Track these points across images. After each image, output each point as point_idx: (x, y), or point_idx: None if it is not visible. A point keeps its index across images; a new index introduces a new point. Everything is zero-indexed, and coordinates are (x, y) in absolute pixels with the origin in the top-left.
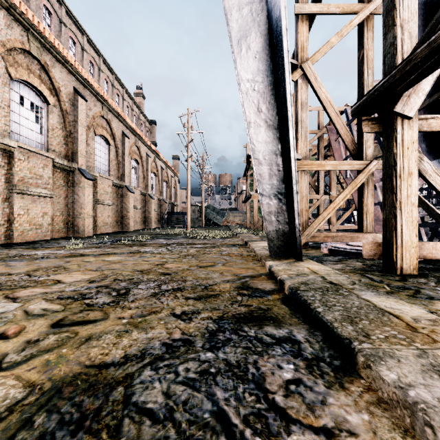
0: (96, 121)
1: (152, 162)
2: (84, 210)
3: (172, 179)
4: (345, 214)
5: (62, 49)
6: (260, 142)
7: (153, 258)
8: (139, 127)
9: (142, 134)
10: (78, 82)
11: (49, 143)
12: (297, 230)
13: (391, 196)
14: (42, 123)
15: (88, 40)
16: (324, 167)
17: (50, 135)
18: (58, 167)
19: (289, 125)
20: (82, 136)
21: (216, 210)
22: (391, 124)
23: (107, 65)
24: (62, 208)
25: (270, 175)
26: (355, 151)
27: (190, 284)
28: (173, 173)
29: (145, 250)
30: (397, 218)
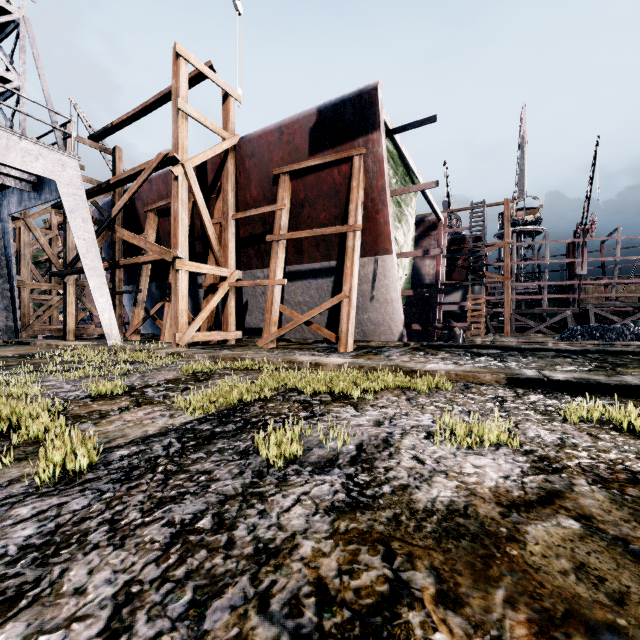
0: None
1: None
2: None
3: None
4: (81, 314)
5: None
6: None
7: None
8: None
9: None
10: None
11: None
12: (19, 325)
13: (65, 311)
14: None
15: None
16: (43, 287)
17: None
18: None
19: (15, 281)
20: None
21: None
22: (66, 284)
23: None
24: None
25: (3, 299)
26: None
27: None
28: None
29: None
30: (67, 320)
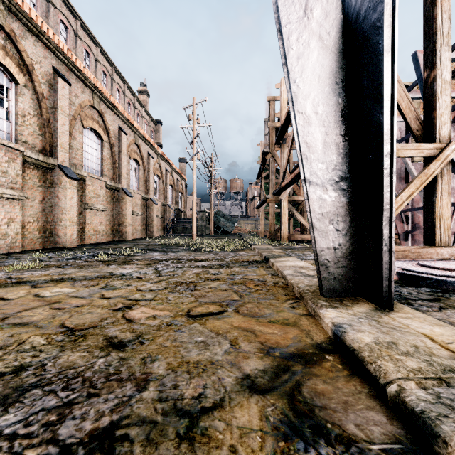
0: (85, 111)
1: (155, 163)
2: (66, 215)
3: (178, 183)
4: None
5: (34, 16)
6: (309, 80)
7: (122, 291)
8: (143, 127)
9: (143, 131)
10: (60, 61)
11: (17, 132)
12: (385, 250)
13: None
14: (9, 107)
15: (82, 26)
16: None
17: (20, 123)
18: (30, 162)
19: (385, 19)
20: (64, 126)
21: (227, 217)
22: None
23: (105, 56)
24: (38, 213)
25: (326, 144)
26: (420, 131)
27: (151, 406)
28: (180, 177)
29: (122, 272)
30: None
